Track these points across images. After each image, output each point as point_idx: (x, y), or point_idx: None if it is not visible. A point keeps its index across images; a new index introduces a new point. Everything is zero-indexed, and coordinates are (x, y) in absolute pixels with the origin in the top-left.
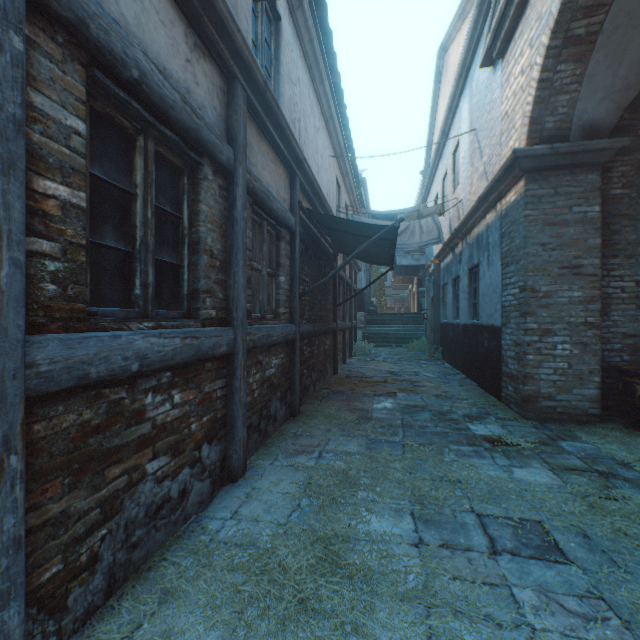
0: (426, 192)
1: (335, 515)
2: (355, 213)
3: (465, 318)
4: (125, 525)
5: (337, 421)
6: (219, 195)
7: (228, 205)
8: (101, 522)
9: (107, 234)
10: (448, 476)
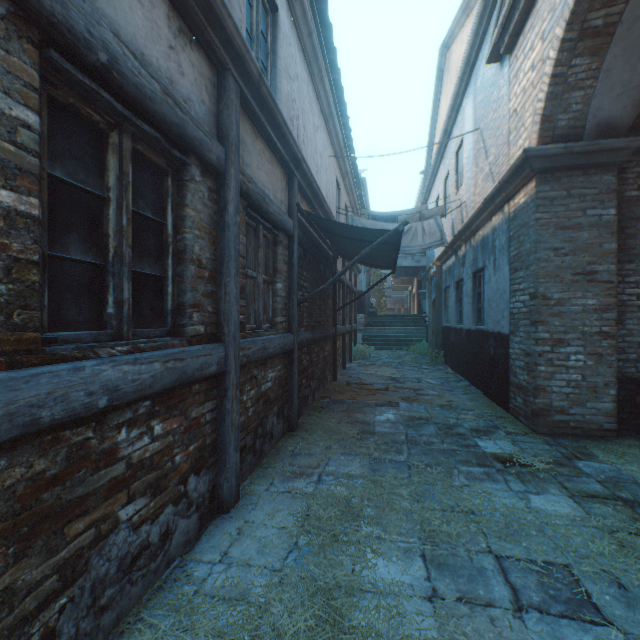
0: (427, 193)
1: (337, 558)
2: (355, 214)
3: (469, 323)
4: (91, 587)
5: (337, 436)
6: (208, 198)
7: (219, 209)
8: (59, 590)
9: (72, 245)
10: (460, 505)
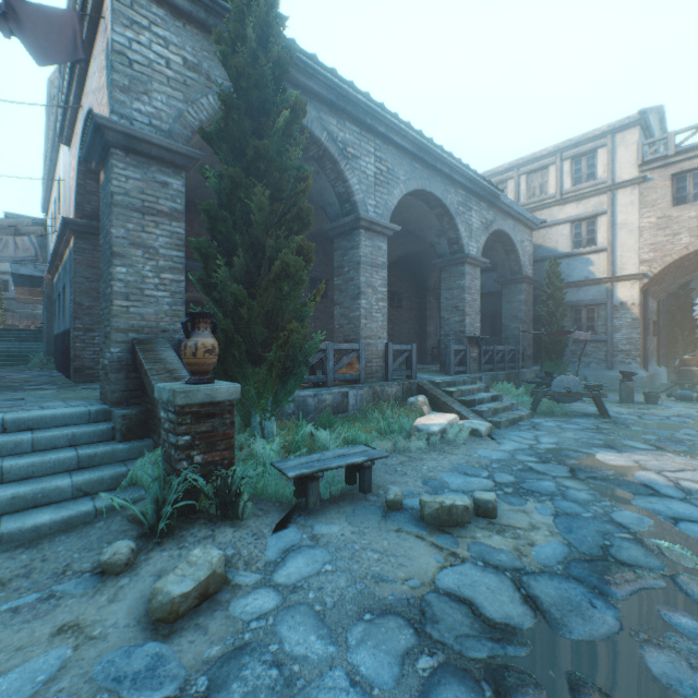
0: (47, 203)
1: None
2: None
3: (63, 327)
4: None
5: None
6: None
7: None
8: None
9: None
10: None
